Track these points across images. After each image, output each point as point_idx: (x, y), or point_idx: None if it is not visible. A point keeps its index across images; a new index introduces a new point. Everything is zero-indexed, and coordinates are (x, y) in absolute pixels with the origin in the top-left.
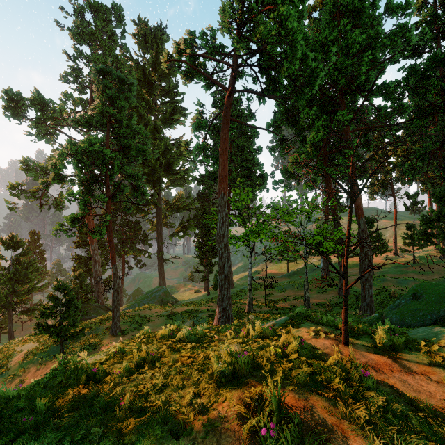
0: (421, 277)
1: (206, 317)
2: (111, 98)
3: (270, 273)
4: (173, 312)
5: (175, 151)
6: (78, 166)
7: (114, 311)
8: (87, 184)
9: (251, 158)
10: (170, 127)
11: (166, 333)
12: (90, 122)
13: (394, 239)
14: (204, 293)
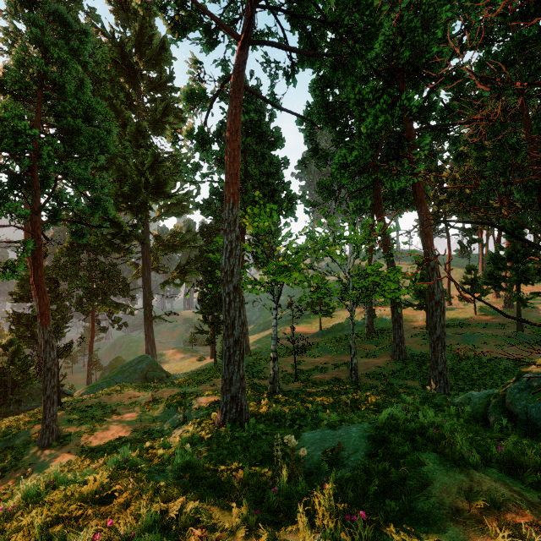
0: (488, 332)
1: (205, 406)
2: (43, 45)
3: (297, 332)
4: (155, 398)
5: (169, 166)
6: None
7: (45, 404)
8: (2, 191)
9: (274, 172)
10: (162, 134)
11: None
12: (4, 84)
13: (448, 285)
14: (210, 360)
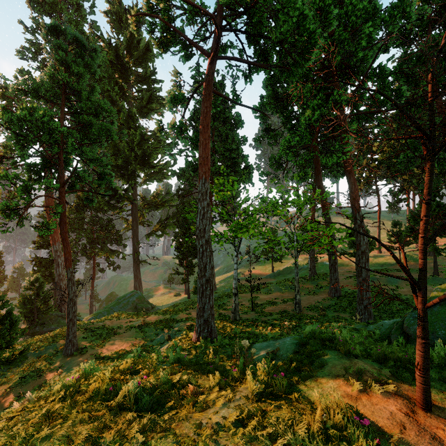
0: None
1: (183, 329)
2: (66, 63)
3: (254, 274)
4: (145, 322)
5: (152, 143)
6: (18, 143)
7: (69, 325)
8: (37, 169)
9: (235, 148)
10: (147, 117)
11: (103, 386)
12: (38, 92)
13: (378, 237)
14: (185, 296)
